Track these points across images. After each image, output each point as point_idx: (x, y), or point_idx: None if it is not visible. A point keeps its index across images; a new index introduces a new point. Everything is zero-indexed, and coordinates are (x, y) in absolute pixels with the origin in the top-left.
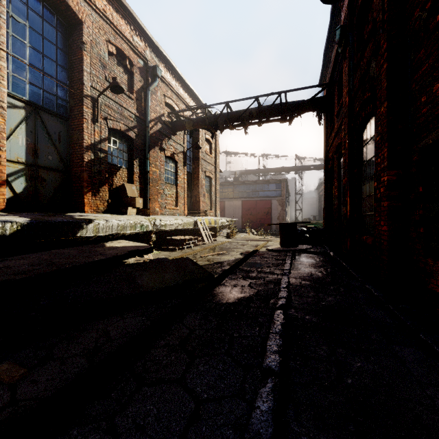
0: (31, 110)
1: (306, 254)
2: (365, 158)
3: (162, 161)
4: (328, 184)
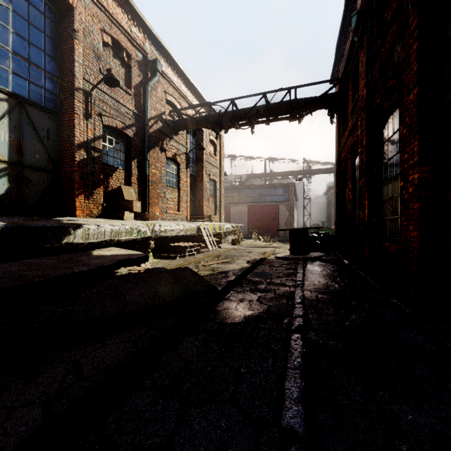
0: (15, 102)
1: (319, 263)
2: (387, 155)
3: (163, 162)
4: (341, 187)
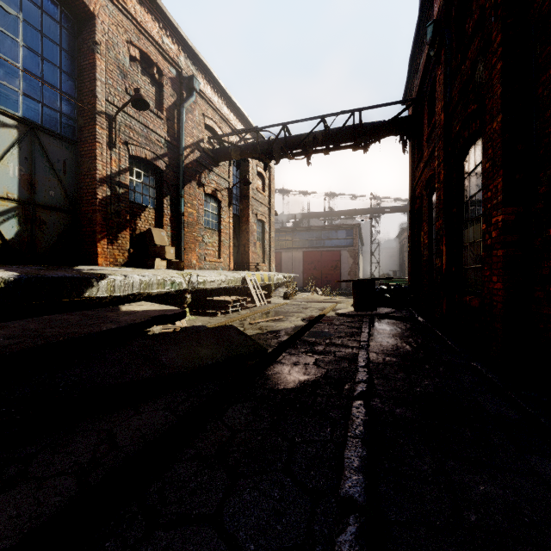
0: (26, 130)
1: (388, 320)
2: (468, 193)
3: (201, 200)
4: (415, 230)
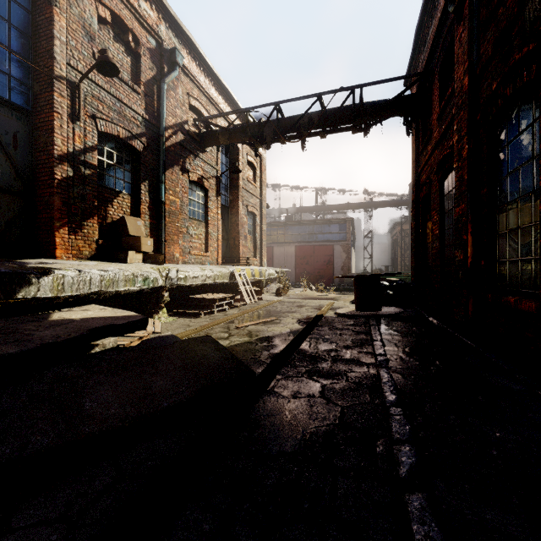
0: None
1: (397, 322)
2: (505, 168)
3: (186, 187)
4: (420, 221)
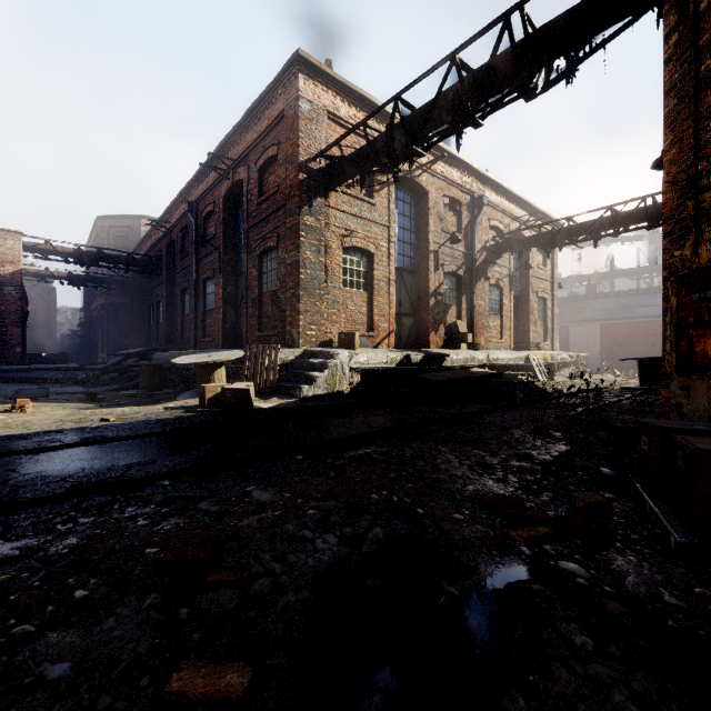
0: (398, 273)
1: None
2: None
3: (487, 291)
4: None
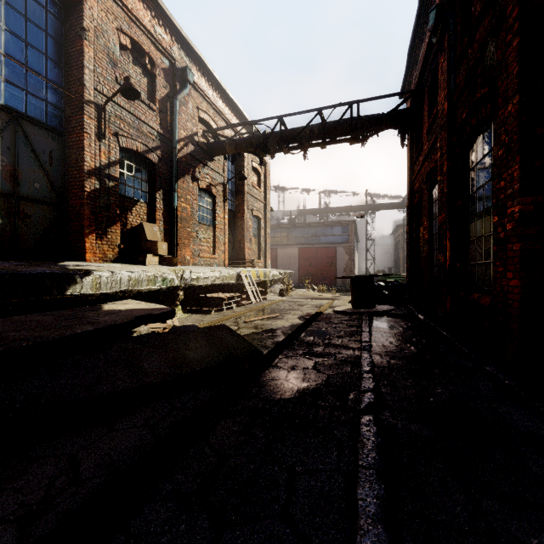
0: (8, 118)
1: (388, 318)
2: (475, 184)
3: (195, 194)
4: (414, 225)
